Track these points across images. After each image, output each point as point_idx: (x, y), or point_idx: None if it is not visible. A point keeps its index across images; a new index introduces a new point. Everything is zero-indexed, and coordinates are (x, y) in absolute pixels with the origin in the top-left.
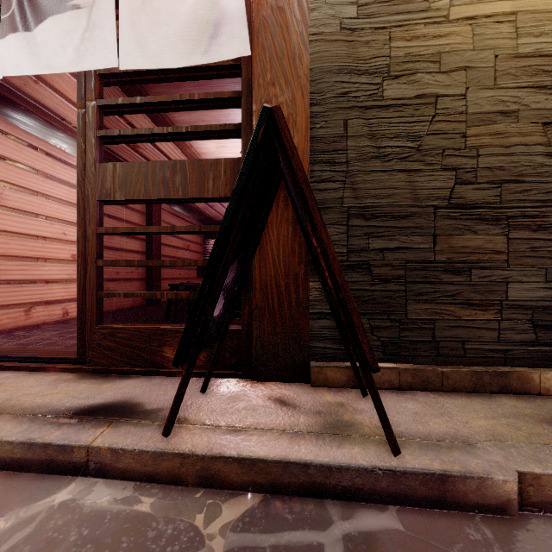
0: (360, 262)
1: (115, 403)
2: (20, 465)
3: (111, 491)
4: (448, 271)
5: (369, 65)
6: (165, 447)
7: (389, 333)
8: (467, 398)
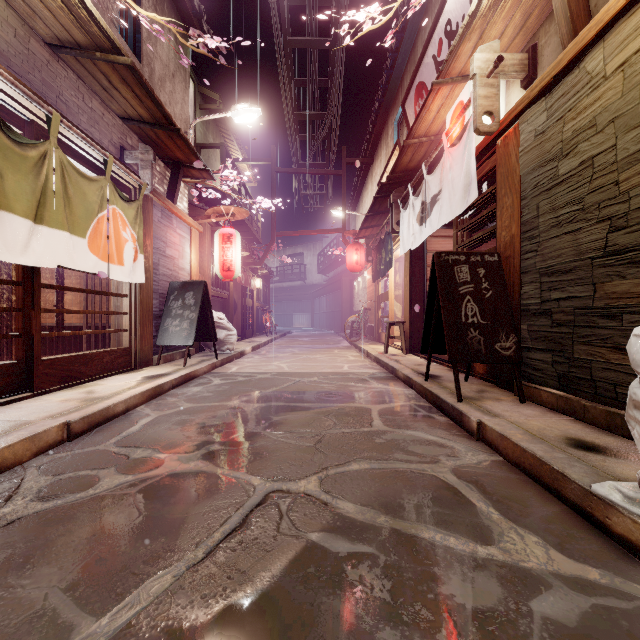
0: (547, 310)
1: (436, 375)
2: (405, 382)
3: (411, 392)
4: (604, 316)
5: (552, 154)
6: (422, 383)
7: (562, 367)
8: (585, 427)
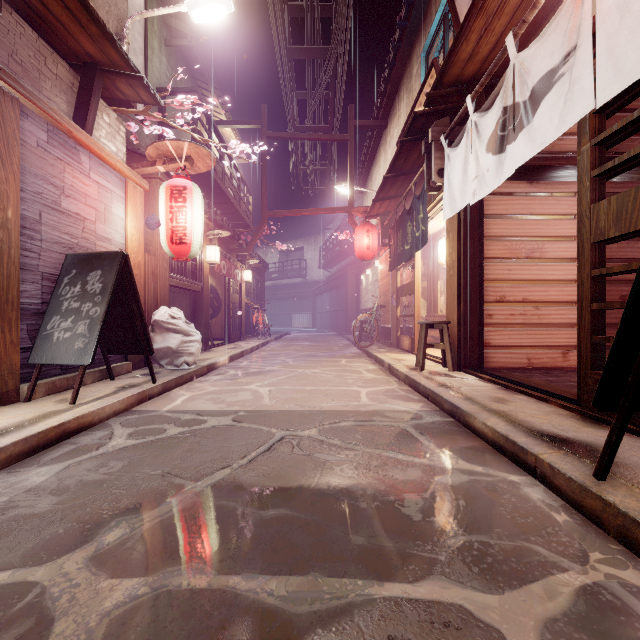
0: None
1: (580, 442)
2: (502, 450)
3: (544, 495)
4: None
5: None
6: (591, 485)
7: None
8: None
